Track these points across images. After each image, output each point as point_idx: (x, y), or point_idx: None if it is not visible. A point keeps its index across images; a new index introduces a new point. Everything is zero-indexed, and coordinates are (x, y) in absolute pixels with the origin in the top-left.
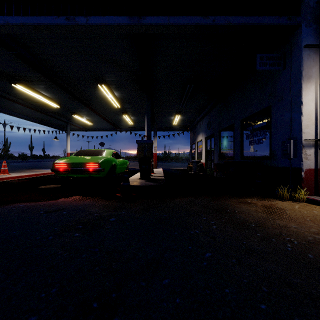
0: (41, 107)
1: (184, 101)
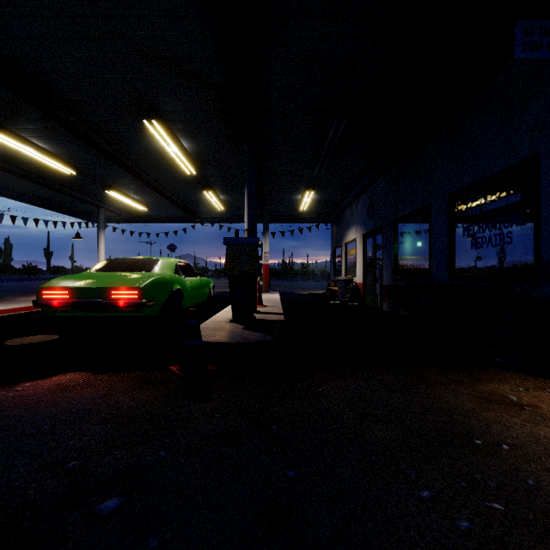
0: (41, 175)
1: (324, 161)
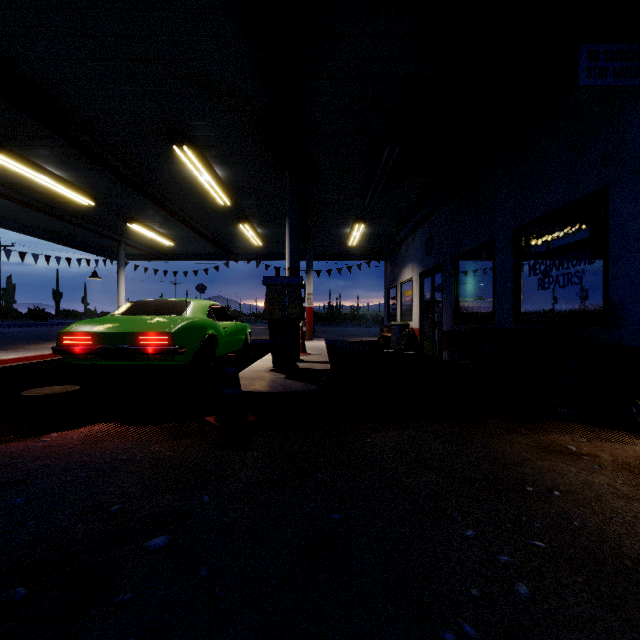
0: (55, 206)
1: (376, 191)
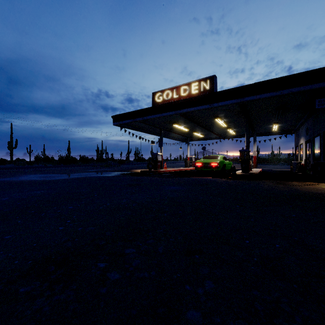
0: (177, 131)
1: (278, 117)
